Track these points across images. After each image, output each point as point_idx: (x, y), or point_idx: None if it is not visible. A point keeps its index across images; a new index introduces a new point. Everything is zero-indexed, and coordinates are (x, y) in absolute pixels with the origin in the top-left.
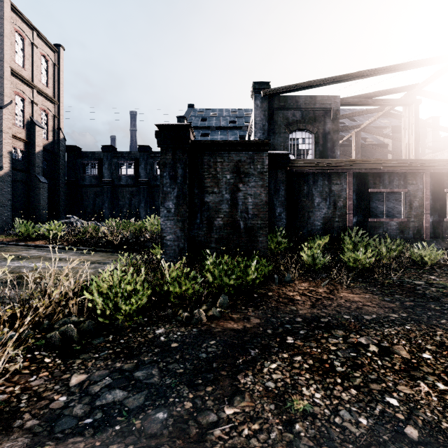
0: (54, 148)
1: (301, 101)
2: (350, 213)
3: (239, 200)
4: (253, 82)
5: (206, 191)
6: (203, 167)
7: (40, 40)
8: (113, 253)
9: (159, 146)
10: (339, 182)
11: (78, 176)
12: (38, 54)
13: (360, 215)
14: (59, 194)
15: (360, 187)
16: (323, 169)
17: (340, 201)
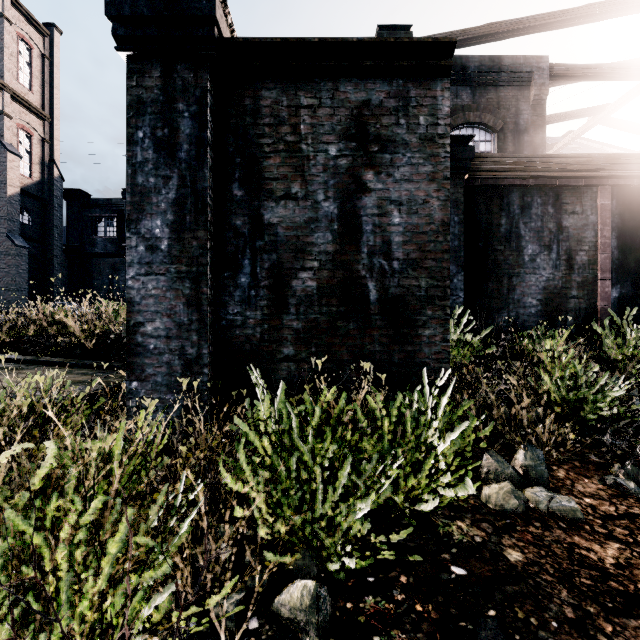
0: (43, 191)
1: (472, 67)
2: (605, 277)
3: (365, 219)
4: (377, 28)
5: (267, 192)
6: (259, 122)
7: (16, 13)
8: (77, 367)
9: (120, 46)
10: (578, 208)
11: (84, 238)
12: (12, 35)
13: (626, 284)
14: (51, 267)
15: (627, 221)
16: (547, 176)
17: (582, 251)
